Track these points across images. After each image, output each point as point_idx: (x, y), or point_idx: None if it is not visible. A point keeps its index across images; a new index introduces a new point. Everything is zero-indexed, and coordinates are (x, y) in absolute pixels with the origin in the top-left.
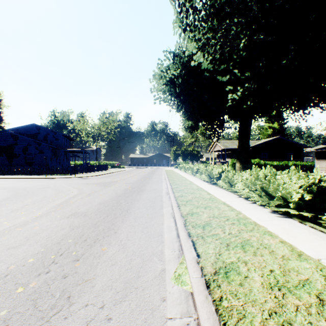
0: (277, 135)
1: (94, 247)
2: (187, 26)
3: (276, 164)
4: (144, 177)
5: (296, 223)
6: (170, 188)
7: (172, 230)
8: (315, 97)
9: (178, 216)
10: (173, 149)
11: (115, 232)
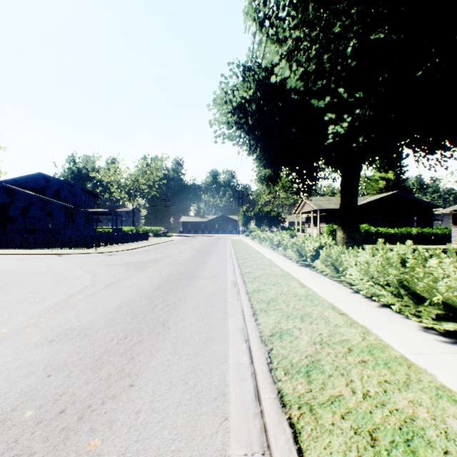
0: (392, 189)
1: (74, 439)
2: (265, 18)
3: (393, 232)
4: (200, 251)
5: None
6: (239, 274)
7: (246, 378)
8: None
9: (254, 341)
10: (243, 210)
11: (131, 385)
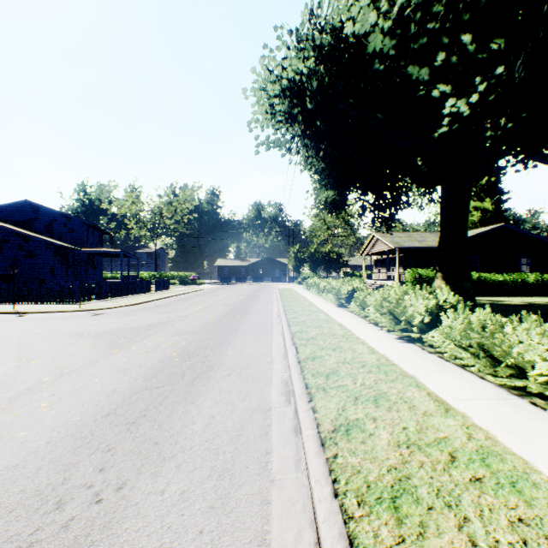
0: (489, 223)
1: None
2: None
3: (502, 280)
4: (234, 308)
5: None
6: (294, 363)
7: None
8: None
9: None
10: (294, 250)
11: None
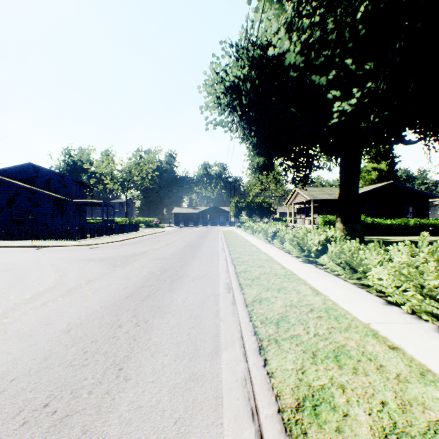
0: (384, 180)
1: None
2: None
3: (390, 223)
4: (190, 244)
5: None
6: (233, 274)
7: None
8: None
9: (271, 429)
10: (235, 201)
11: None
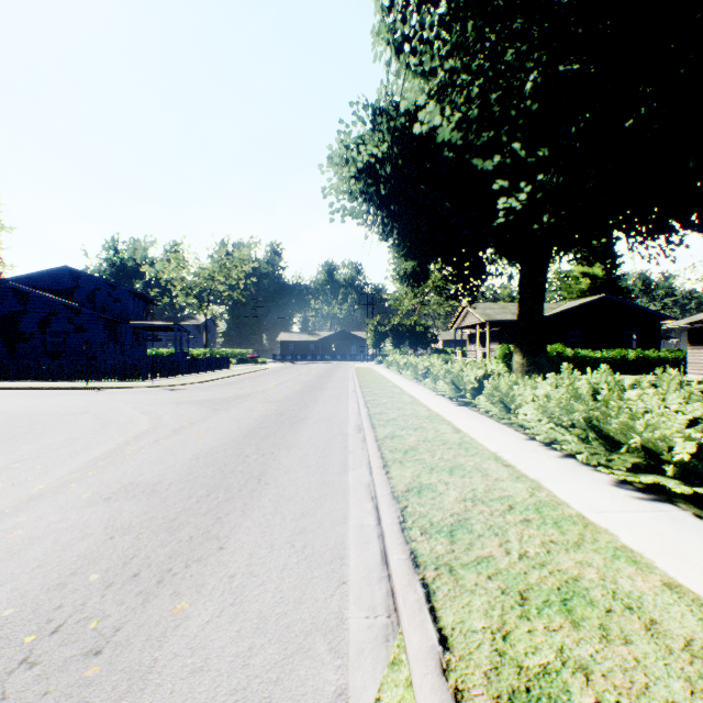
0: (600, 291)
1: (155, 602)
2: (404, 41)
3: (600, 357)
4: (309, 385)
5: (689, 519)
6: (365, 415)
7: (370, 540)
8: (696, 206)
9: (384, 498)
10: (374, 322)
11: (221, 547)
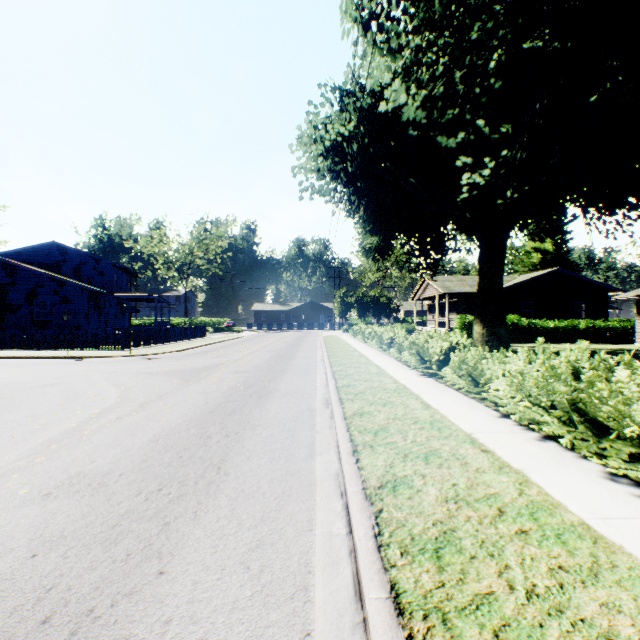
0: (550, 265)
1: None
2: (371, 18)
3: (553, 326)
4: (279, 354)
5: None
6: (333, 388)
7: (340, 559)
8: None
9: (354, 497)
10: (341, 294)
11: (160, 571)
